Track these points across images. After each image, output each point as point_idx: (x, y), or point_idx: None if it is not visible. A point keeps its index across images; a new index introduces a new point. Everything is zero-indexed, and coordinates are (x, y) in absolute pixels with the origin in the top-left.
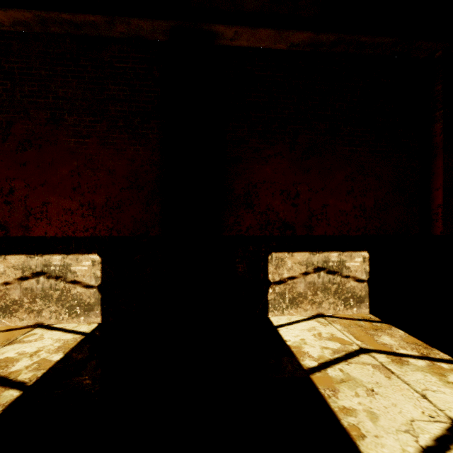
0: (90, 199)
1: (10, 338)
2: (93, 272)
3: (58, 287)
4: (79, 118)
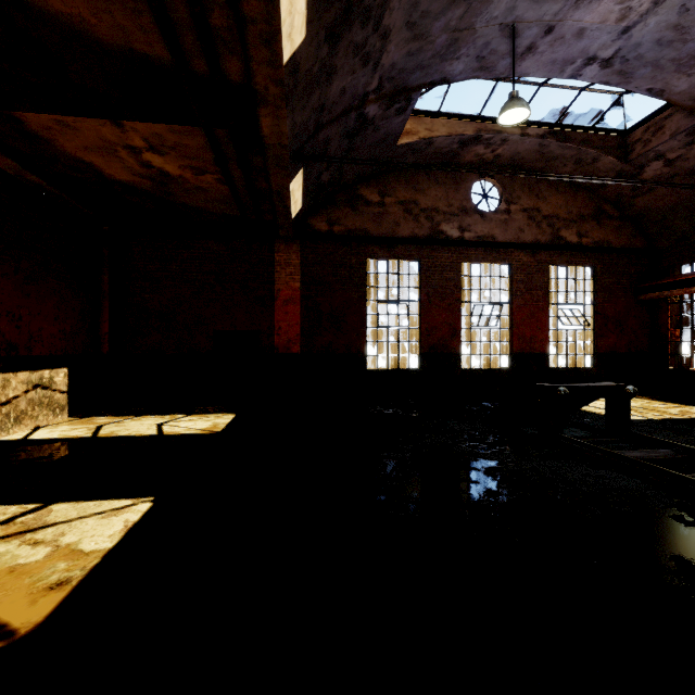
0: None
1: None
2: None
3: None
4: None
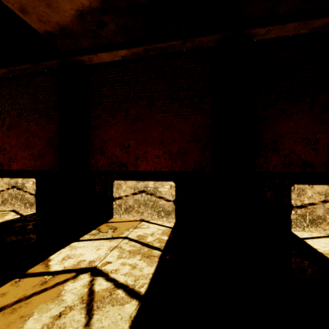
0: (169, 149)
1: (134, 225)
2: (171, 192)
3: (152, 199)
4: (163, 102)
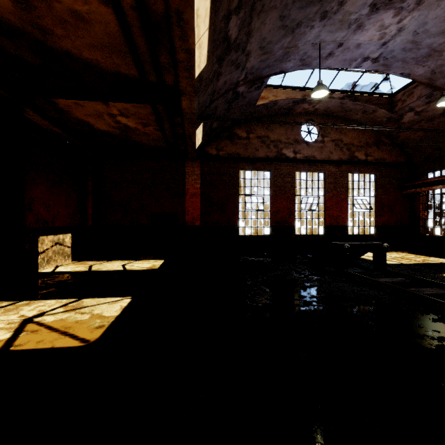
0: None
1: None
2: None
3: None
4: None
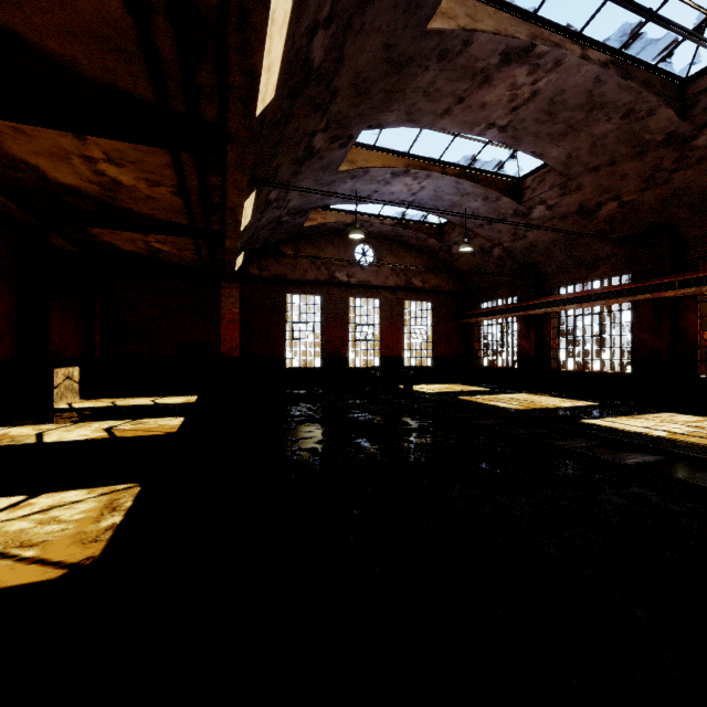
0: None
1: None
2: None
3: None
4: None
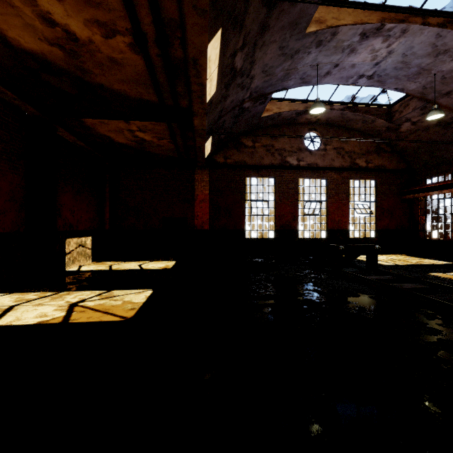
0: None
1: None
2: None
3: None
4: None
